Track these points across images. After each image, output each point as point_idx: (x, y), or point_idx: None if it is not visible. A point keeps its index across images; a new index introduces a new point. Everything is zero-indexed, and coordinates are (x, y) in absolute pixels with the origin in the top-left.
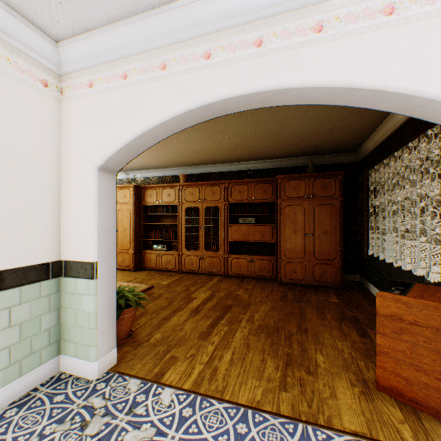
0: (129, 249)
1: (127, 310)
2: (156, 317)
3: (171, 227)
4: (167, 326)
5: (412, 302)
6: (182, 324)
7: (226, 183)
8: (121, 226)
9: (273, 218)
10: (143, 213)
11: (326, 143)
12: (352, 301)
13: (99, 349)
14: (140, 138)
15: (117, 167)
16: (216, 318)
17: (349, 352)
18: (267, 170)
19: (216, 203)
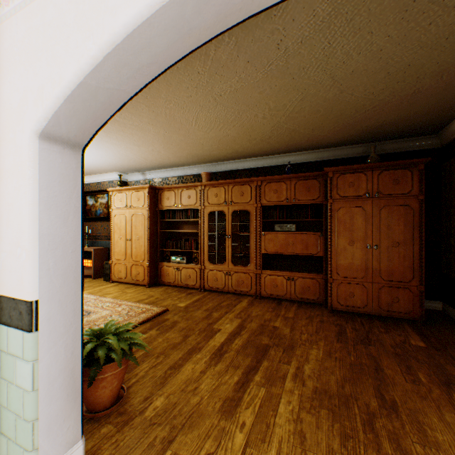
0: (144, 261)
1: (110, 365)
2: (162, 363)
3: (192, 235)
4: (175, 383)
5: None
6: (197, 380)
7: (258, 181)
8: (135, 234)
9: (319, 225)
10: (160, 218)
11: (399, 120)
12: (448, 346)
13: (43, 453)
14: (104, 70)
15: (79, 136)
16: (247, 369)
17: None
18: (309, 164)
19: (245, 206)
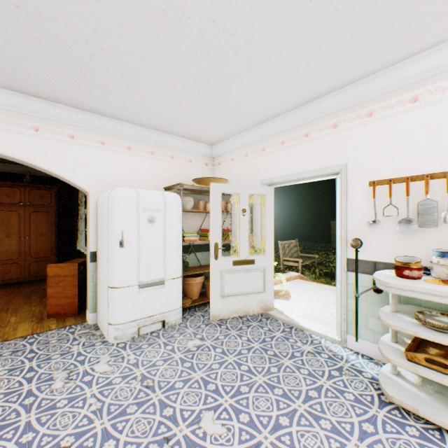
0: None
1: None
2: None
3: None
4: None
5: (65, 266)
6: None
7: None
8: None
9: None
10: None
11: None
12: None
13: None
14: None
15: None
16: None
17: (41, 309)
18: None
19: None
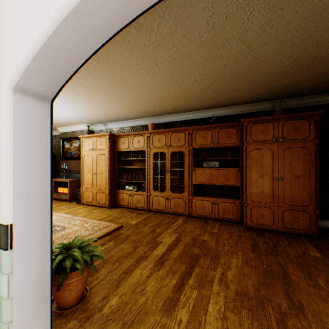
0: (105, 189)
1: (75, 273)
2: (117, 268)
3: (141, 170)
4: (127, 285)
5: None
6: (144, 283)
7: (190, 129)
8: (99, 169)
9: (236, 162)
10: (117, 158)
11: (299, 82)
12: None
13: None
14: (64, 32)
15: (48, 91)
16: (183, 274)
17: None
18: (229, 116)
19: (180, 148)
